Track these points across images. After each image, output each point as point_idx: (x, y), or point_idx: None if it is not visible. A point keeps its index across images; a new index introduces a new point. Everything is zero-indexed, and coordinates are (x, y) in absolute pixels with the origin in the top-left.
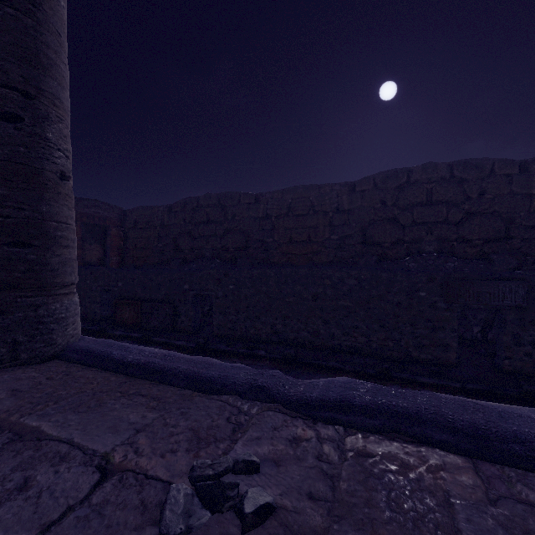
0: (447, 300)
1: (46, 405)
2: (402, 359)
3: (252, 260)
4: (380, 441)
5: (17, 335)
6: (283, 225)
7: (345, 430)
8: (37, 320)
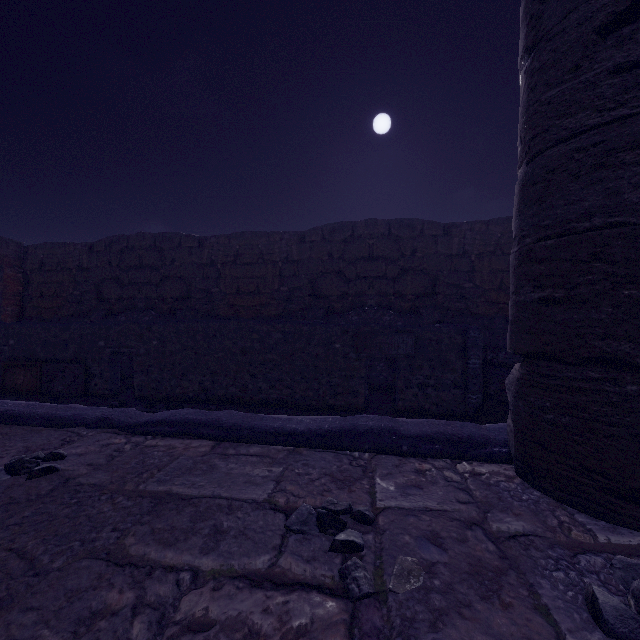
0: (357, 351)
1: None
2: (320, 407)
3: (195, 312)
4: (171, 440)
5: None
6: (230, 273)
7: (153, 437)
8: None
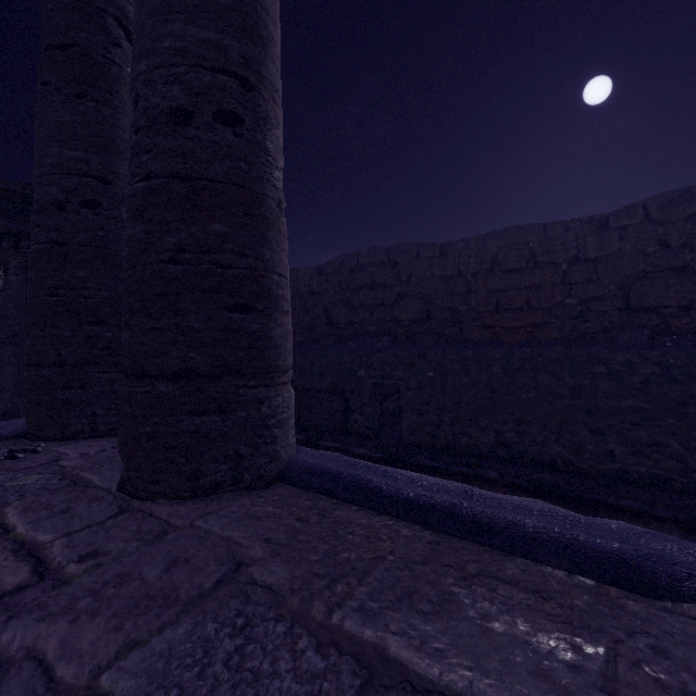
0: None
1: (347, 583)
2: None
3: (437, 336)
4: None
5: (240, 445)
6: (485, 285)
7: None
8: (260, 423)
